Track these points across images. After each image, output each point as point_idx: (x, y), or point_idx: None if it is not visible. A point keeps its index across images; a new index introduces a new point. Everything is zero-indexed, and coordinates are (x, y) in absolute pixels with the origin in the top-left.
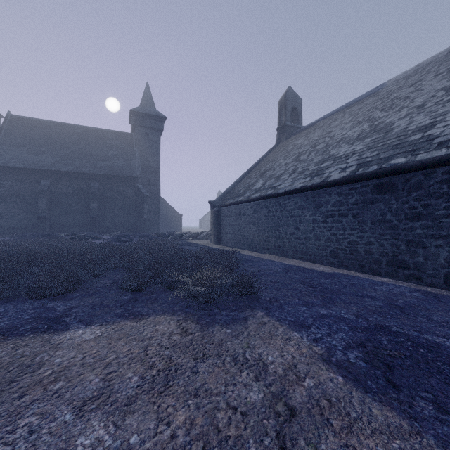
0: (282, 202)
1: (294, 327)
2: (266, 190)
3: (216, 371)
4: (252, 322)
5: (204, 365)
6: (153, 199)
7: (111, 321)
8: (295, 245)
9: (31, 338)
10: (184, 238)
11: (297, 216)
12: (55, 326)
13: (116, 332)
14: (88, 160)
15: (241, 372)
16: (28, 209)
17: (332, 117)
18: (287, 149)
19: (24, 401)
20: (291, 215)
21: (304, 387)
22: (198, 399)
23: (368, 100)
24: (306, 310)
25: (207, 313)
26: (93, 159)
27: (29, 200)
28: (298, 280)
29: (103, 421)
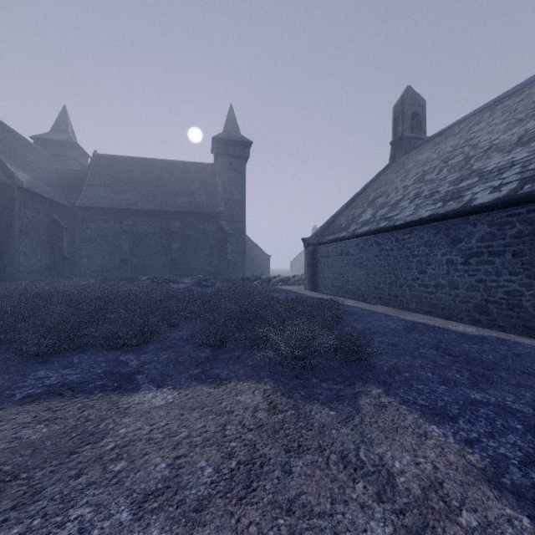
0: (400, 238)
1: (430, 416)
2: (378, 222)
3: (317, 475)
4: (365, 402)
5: (299, 463)
6: (237, 237)
7: (185, 384)
8: (420, 294)
9: (100, 398)
10: (272, 282)
11: (422, 255)
12: (125, 385)
13: (190, 400)
14: (170, 197)
15: (354, 482)
16: (112, 251)
17: (473, 119)
18: (406, 168)
19: (80, 483)
20: (413, 254)
21: (461, 526)
22: (292, 519)
23: (532, 89)
24: (446, 391)
25: (302, 383)
26: (174, 195)
27: (113, 242)
28: (428, 344)
29: (165, 531)
